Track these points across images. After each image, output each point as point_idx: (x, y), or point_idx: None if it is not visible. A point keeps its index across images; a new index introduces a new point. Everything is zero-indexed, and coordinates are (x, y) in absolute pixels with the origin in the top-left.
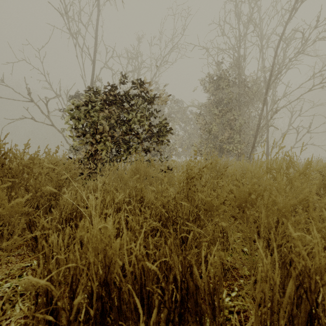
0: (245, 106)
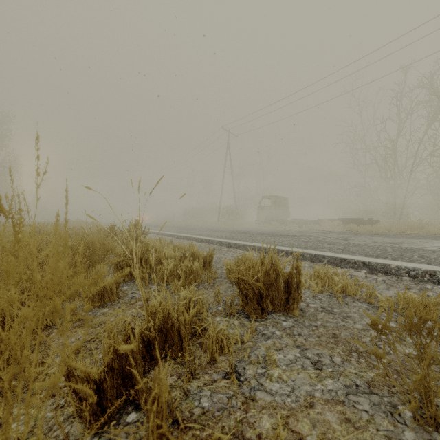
0: None
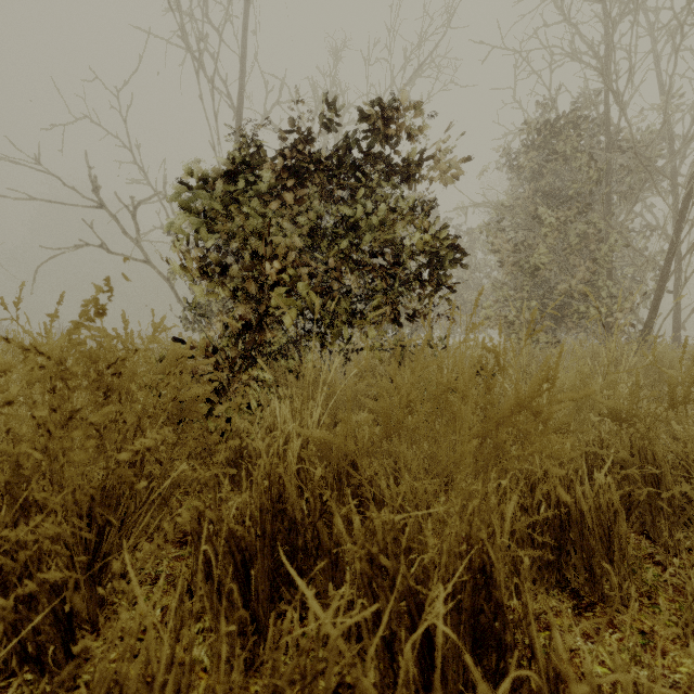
0: (628, 199)
